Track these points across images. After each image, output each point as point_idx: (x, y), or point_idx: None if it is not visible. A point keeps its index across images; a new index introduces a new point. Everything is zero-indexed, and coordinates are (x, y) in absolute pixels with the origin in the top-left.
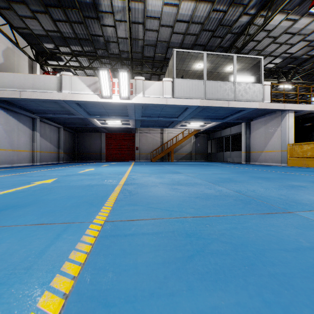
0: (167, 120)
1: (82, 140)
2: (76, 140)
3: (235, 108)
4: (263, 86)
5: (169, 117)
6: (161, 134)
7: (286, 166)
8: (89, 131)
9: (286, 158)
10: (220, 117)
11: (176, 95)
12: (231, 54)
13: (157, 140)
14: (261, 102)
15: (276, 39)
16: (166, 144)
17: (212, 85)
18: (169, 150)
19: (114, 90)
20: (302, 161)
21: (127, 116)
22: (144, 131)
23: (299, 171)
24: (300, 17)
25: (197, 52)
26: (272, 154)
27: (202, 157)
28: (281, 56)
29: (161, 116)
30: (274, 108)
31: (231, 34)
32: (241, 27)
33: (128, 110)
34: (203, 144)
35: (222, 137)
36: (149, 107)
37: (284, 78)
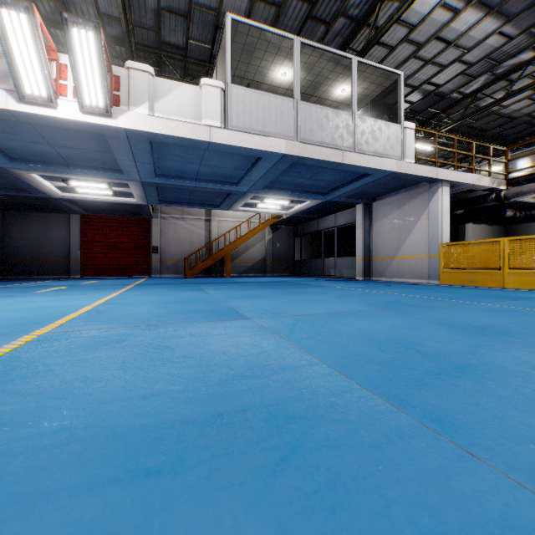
0: (216, 190)
1: (18, 229)
2: (3, 227)
3: (355, 167)
4: (403, 129)
5: (220, 181)
6: (207, 222)
7: (441, 285)
8: (37, 208)
9: (438, 270)
10: (321, 190)
11: (233, 123)
12: (348, 54)
13: (199, 233)
14: (400, 161)
15: (420, 51)
16: (217, 243)
17: (312, 112)
18: (222, 255)
19: (63, 86)
20: (469, 276)
21: (119, 170)
22: (172, 214)
23: (500, 300)
24: (466, 6)
25: (281, 34)
26: (412, 262)
27: (285, 267)
28: (421, 88)
29: (202, 178)
30: (422, 175)
31: (346, 18)
32: (365, 5)
33: (114, 151)
34: (287, 245)
35: (321, 231)
36: (169, 148)
37: (421, 132)
